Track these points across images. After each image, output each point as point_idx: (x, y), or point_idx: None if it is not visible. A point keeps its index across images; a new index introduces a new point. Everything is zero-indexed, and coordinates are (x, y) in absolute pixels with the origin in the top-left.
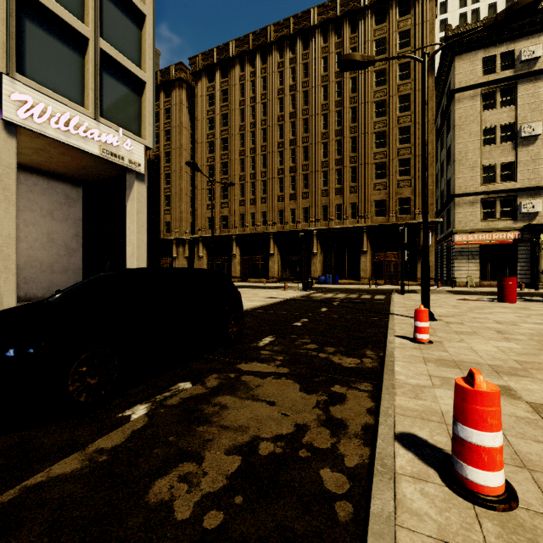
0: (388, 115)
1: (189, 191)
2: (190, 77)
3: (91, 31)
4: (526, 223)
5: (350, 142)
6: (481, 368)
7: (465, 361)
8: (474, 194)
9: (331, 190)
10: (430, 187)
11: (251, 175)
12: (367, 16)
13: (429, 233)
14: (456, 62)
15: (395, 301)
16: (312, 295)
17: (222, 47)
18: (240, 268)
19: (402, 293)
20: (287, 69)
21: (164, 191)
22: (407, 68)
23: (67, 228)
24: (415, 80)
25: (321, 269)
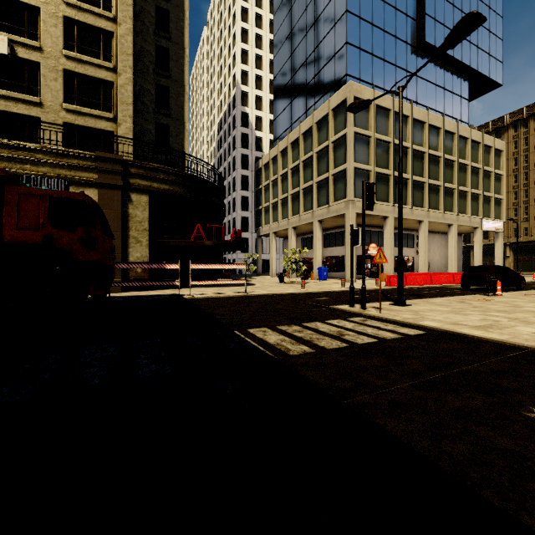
0: None
1: None
2: None
3: (493, 194)
4: None
5: None
6: None
7: None
8: None
9: None
10: None
11: (524, 201)
12: None
13: None
14: None
15: None
16: None
17: (497, 120)
18: (512, 265)
19: None
20: None
21: None
22: None
23: (458, 251)
24: None
25: None
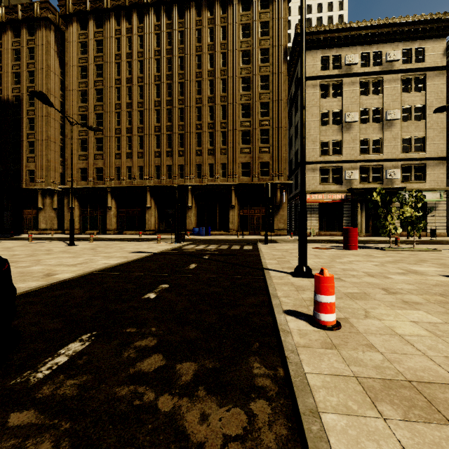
0: (252, 91)
1: (59, 139)
2: (60, 20)
3: None
4: (348, 187)
5: (221, 109)
6: None
7: (425, 378)
8: (315, 163)
9: (204, 150)
10: (284, 154)
11: (127, 129)
12: (235, 1)
13: (283, 192)
14: None
15: (264, 252)
16: (184, 247)
17: None
18: (116, 220)
19: (266, 243)
20: (163, 33)
21: (26, 136)
22: (267, 53)
23: None
24: (273, 64)
25: (195, 221)
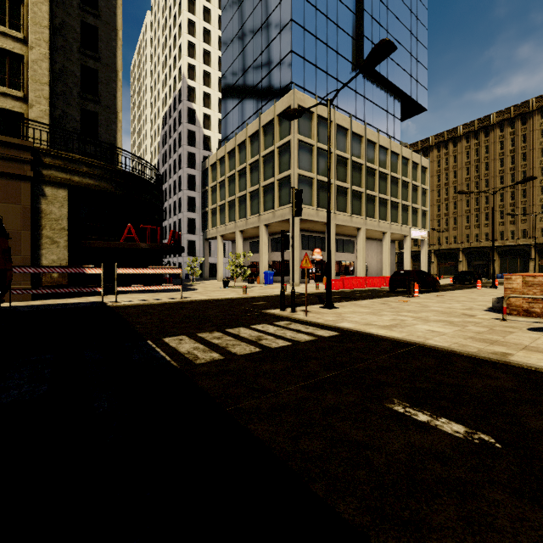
0: None
1: None
2: None
3: (420, 206)
4: None
5: (521, 192)
6: None
7: None
8: None
9: (506, 222)
10: None
11: (445, 214)
12: (535, 115)
13: None
14: None
15: None
16: None
17: (424, 140)
18: (436, 269)
19: None
20: (472, 150)
21: None
22: None
23: (392, 257)
24: None
25: (498, 270)
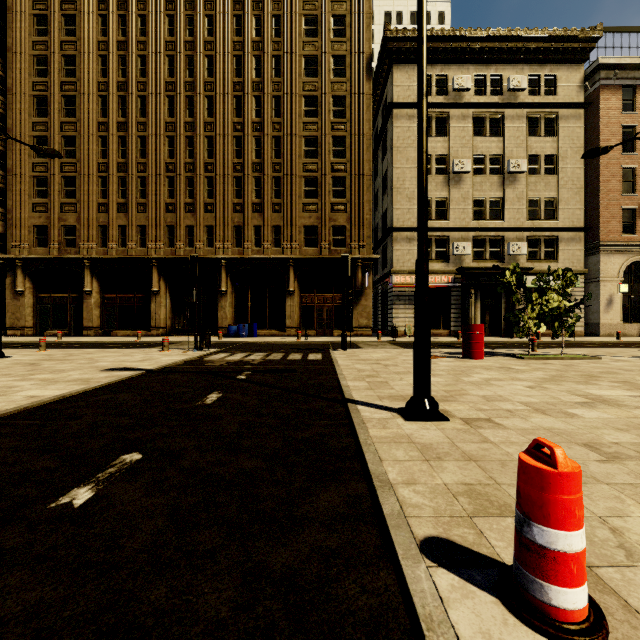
0: (320, 117)
1: None
2: None
3: None
4: (458, 266)
5: (273, 142)
6: None
7: None
8: (412, 230)
9: (247, 205)
10: (367, 215)
11: (120, 165)
12: None
13: (367, 272)
14: (394, 71)
15: (341, 365)
16: (208, 358)
17: None
18: (100, 313)
19: (344, 349)
20: (180, 15)
21: None
22: (342, 63)
23: None
24: (351, 80)
25: (232, 315)
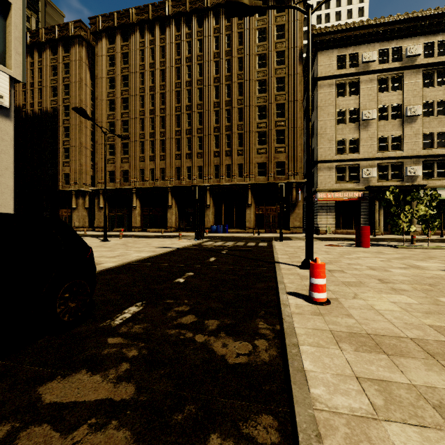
0: (268, 93)
1: (90, 145)
2: (91, 37)
3: None
4: (366, 185)
5: (238, 112)
6: (409, 348)
7: (381, 333)
8: (331, 161)
9: (222, 152)
10: (300, 154)
11: (151, 134)
12: None
13: (299, 191)
14: (318, 56)
15: (277, 248)
16: (204, 244)
17: (123, 12)
18: (140, 219)
19: (281, 241)
20: (183, 42)
21: (62, 143)
22: (282, 56)
23: None
24: (288, 66)
25: (213, 220)
